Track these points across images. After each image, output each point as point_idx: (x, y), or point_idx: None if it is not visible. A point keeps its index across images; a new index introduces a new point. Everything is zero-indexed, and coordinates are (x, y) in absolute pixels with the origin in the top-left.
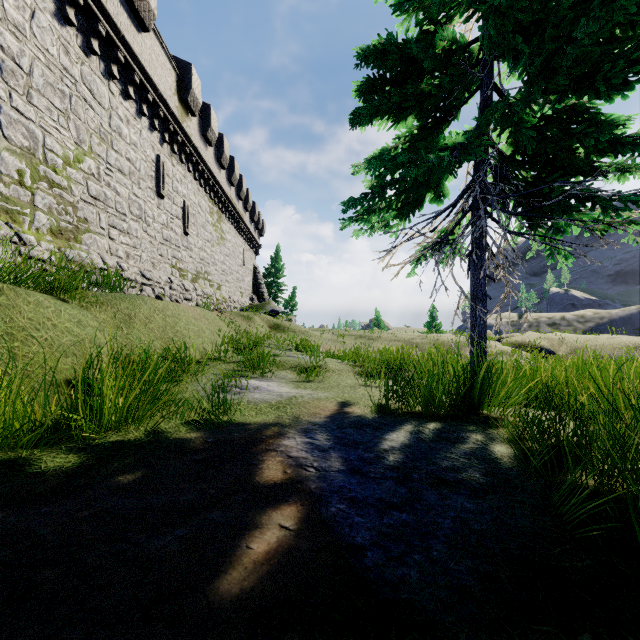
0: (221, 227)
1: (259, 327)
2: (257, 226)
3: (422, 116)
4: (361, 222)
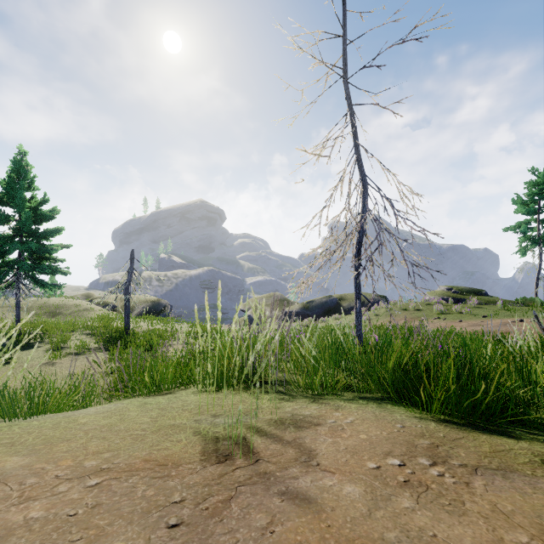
0: None
1: None
2: None
3: None
4: None
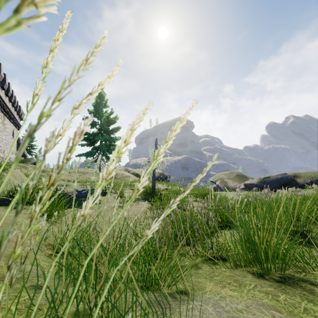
0: (4, 122)
1: (31, 171)
2: (20, 116)
3: (91, 142)
4: (80, 156)
